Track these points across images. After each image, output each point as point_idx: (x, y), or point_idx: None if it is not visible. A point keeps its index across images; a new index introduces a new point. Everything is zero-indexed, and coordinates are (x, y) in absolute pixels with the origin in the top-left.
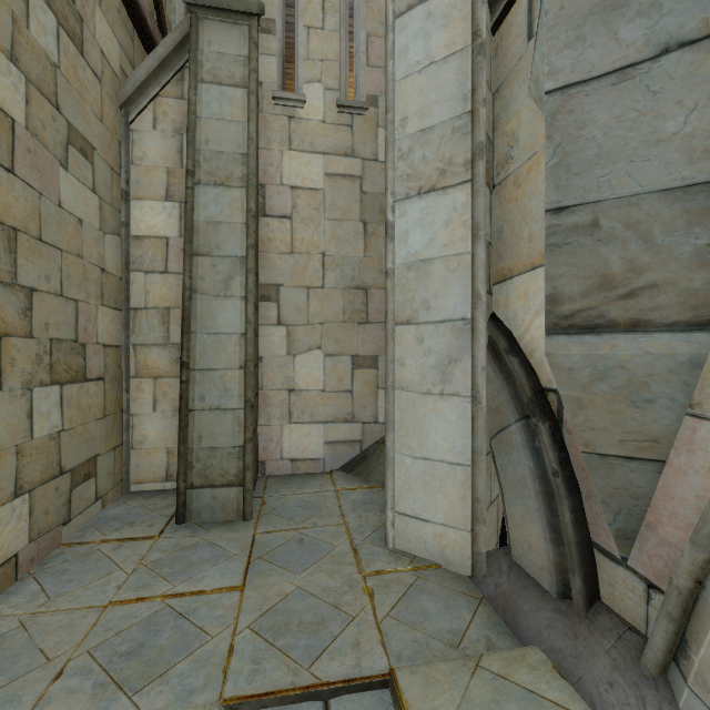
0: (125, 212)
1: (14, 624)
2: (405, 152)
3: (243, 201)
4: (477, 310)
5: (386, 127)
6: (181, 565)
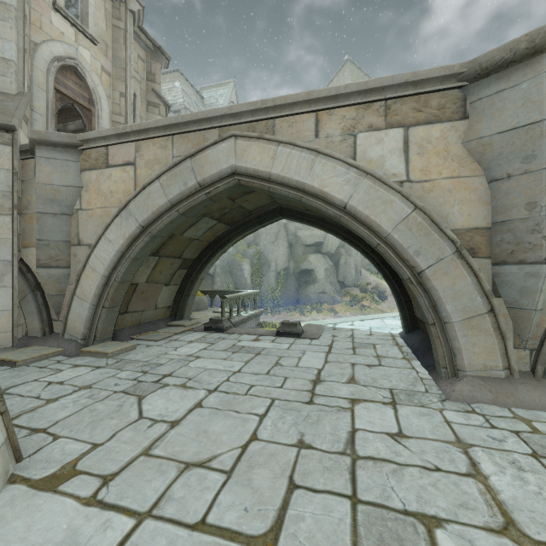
0: None
1: None
2: None
3: None
4: (15, 258)
5: None
6: None
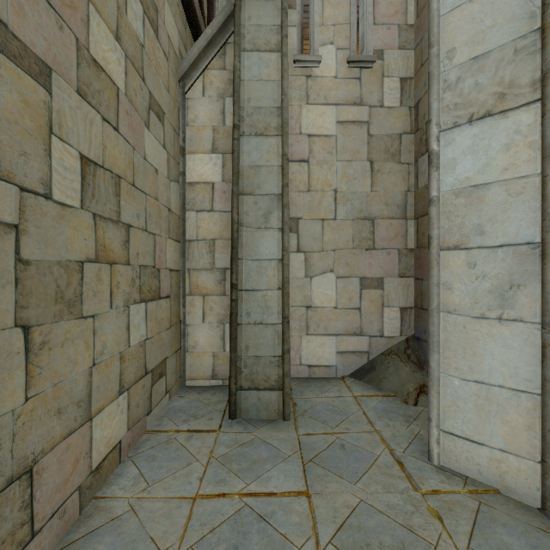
0: (182, 164)
1: (126, 506)
2: (452, 82)
3: (278, 147)
4: None
5: (430, 61)
6: (246, 462)
